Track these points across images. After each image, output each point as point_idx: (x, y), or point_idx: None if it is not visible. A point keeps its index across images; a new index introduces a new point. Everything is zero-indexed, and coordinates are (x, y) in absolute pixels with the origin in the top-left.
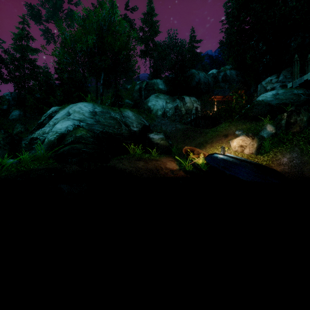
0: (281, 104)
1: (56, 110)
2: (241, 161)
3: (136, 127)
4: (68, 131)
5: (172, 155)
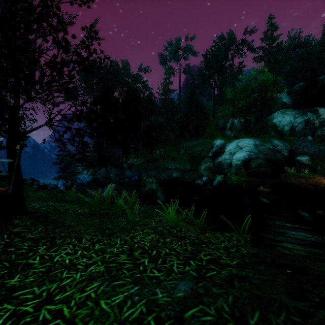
0: None
1: (223, 143)
2: None
3: (285, 153)
4: (245, 159)
5: (322, 174)
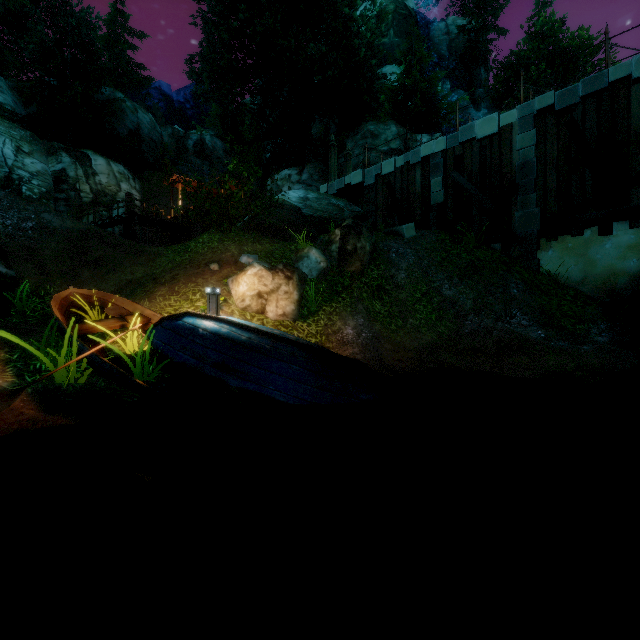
0: (316, 218)
1: None
2: (275, 339)
3: None
4: None
5: None
